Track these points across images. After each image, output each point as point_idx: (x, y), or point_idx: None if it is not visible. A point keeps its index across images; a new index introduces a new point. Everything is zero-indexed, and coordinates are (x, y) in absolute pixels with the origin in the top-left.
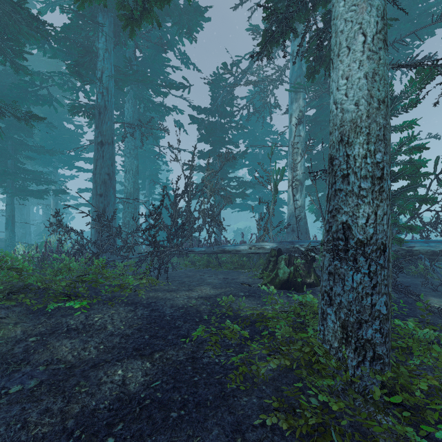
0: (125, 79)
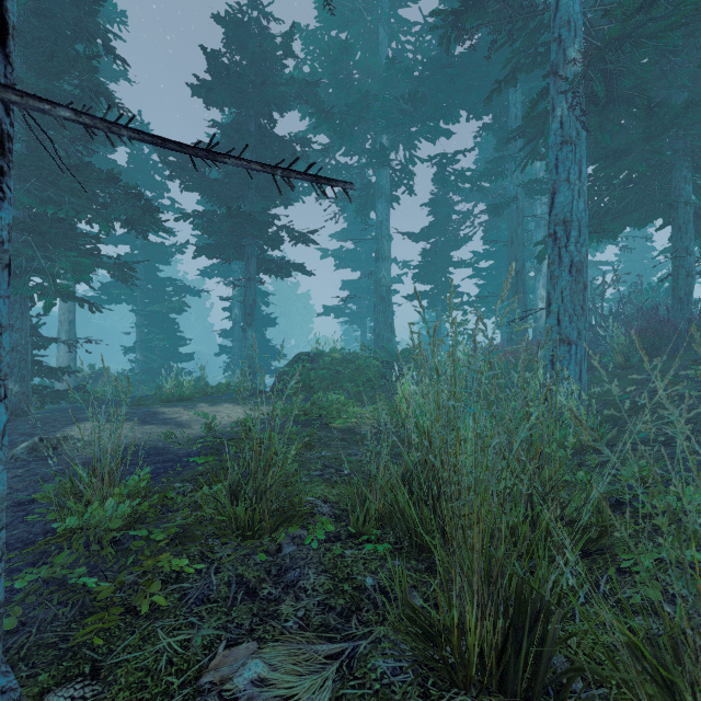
0: (497, 180)
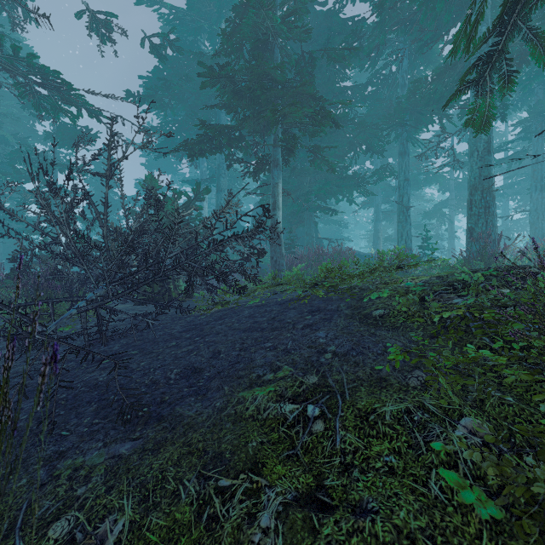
0: None
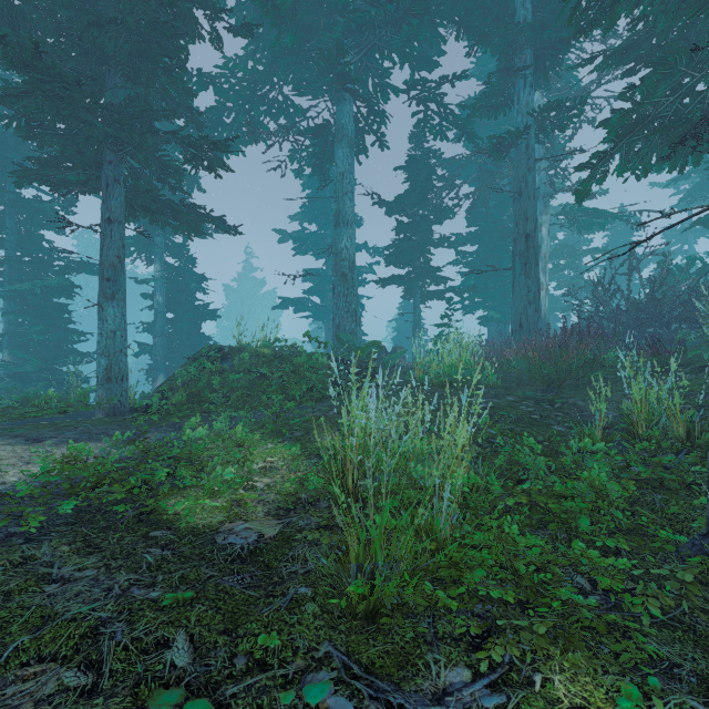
0: (496, 115)
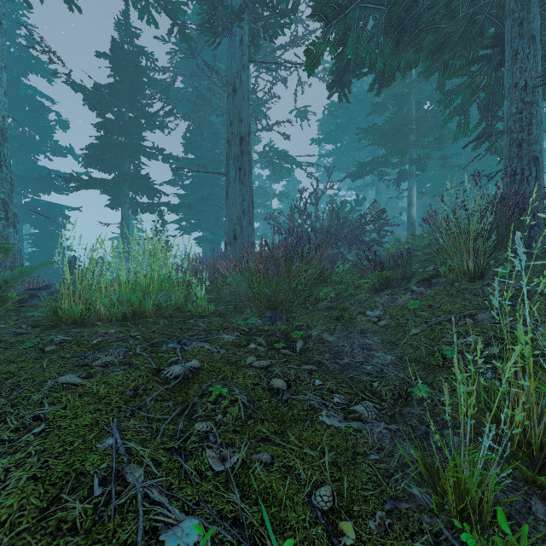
0: None
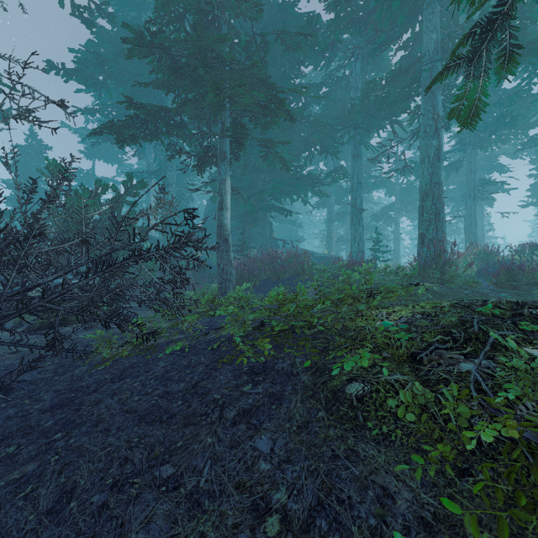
0: None
